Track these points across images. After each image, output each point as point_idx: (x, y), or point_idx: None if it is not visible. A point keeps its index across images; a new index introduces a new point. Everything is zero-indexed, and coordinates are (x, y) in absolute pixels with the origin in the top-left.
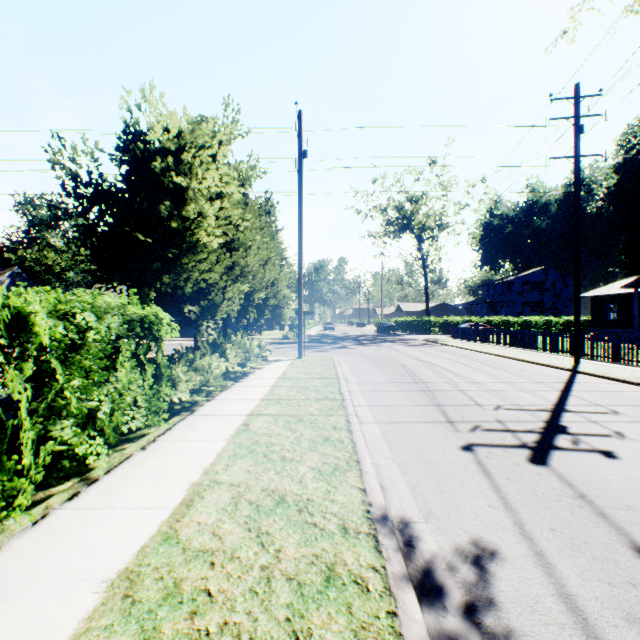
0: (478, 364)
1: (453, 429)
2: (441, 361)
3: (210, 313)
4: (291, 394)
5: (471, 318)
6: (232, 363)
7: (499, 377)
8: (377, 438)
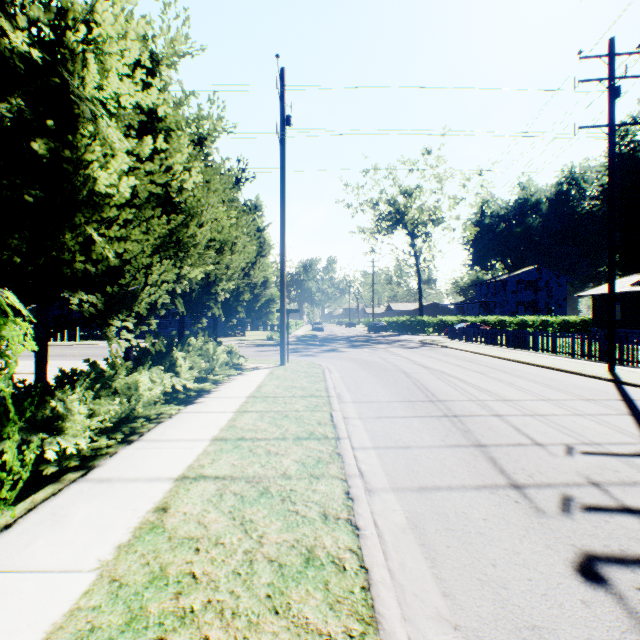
0: (495, 372)
1: (531, 507)
2: (450, 368)
3: (124, 307)
4: (260, 427)
5: (466, 318)
6: (185, 377)
7: (533, 391)
8: (405, 539)
